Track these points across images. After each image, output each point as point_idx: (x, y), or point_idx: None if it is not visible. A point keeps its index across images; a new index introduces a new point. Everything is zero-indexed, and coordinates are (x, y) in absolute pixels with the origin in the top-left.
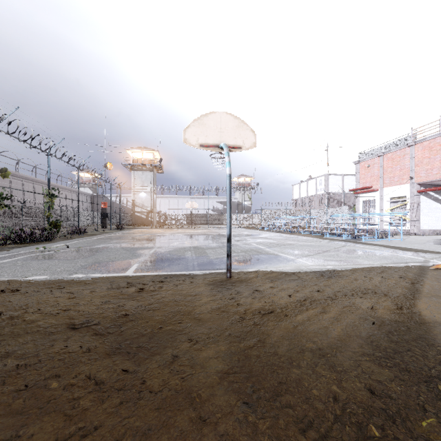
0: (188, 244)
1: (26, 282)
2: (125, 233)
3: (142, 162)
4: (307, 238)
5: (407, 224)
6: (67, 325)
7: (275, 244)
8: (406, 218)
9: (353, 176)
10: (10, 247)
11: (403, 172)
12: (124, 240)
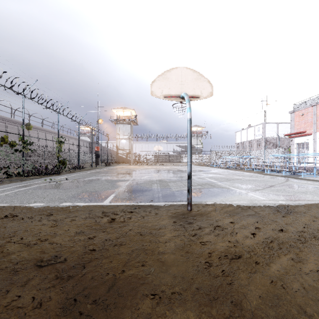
0: (155, 178)
1: (26, 209)
2: (110, 168)
3: (123, 118)
4: (251, 174)
5: None
6: (35, 261)
7: (225, 179)
8: None
9: (286, 123)
10: (31, 178)
11: None
12: (108, 173)
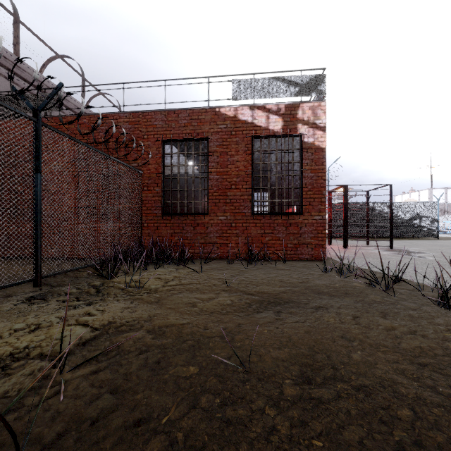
0: None
1: None
2: None
3: None
4: None
5: None
6: None
7: None
8: None
9: None
10: None
11: None
12: None
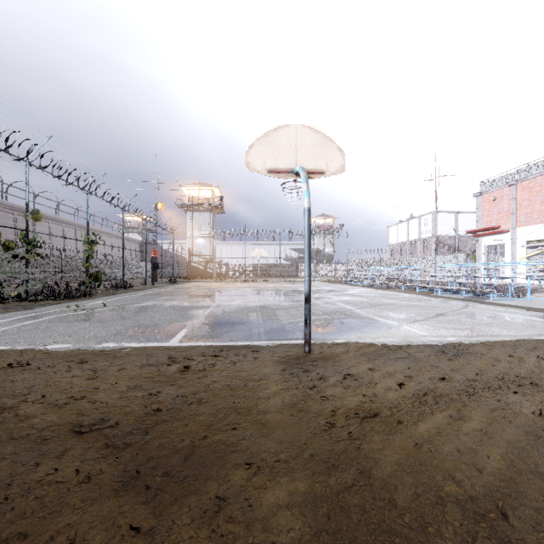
0: (253, 303)
1: (42, 353)
2: (178, 287)
3: (199, 202)
4: (411, 296)
5: None
6: (71, 426)
7: (368, 304)
8: None
9: (470, 213)
10: (41, 304)
11: None
12: (175, 296)
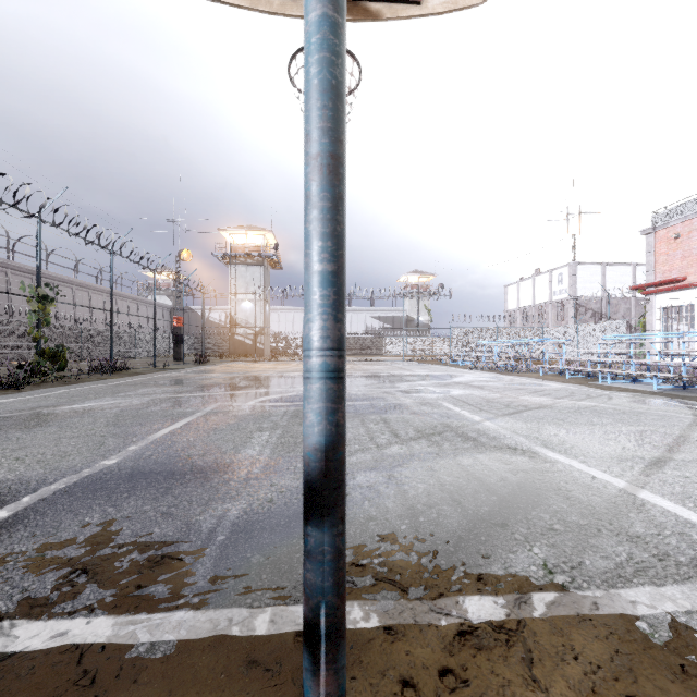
0: (287, 403)
1: None
2: (197, 370)
3: (246, 251)
4: (565, 387)
5: None
6: None
7: (501, 406)
8: None
9: (623, 265)
10: None
11: None
12: (167, 387)
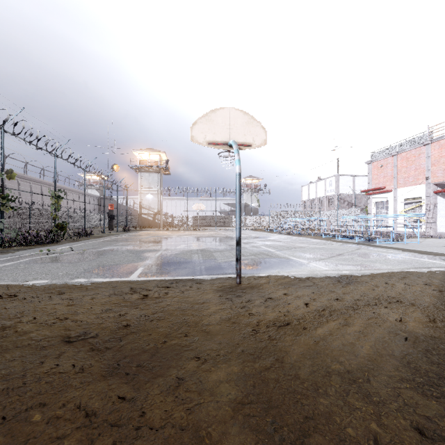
0: (195, 247)
1: (25, 287)
2: (132, 235)
3: (148, 164)
4: (318, 241)
5: (423, 226)
6: (61, 338)
7: (285, 247)
8: (421, 219)
9: (364, 176)
10: (15, 249)
11: (418, 172)
12: (130, 242)
